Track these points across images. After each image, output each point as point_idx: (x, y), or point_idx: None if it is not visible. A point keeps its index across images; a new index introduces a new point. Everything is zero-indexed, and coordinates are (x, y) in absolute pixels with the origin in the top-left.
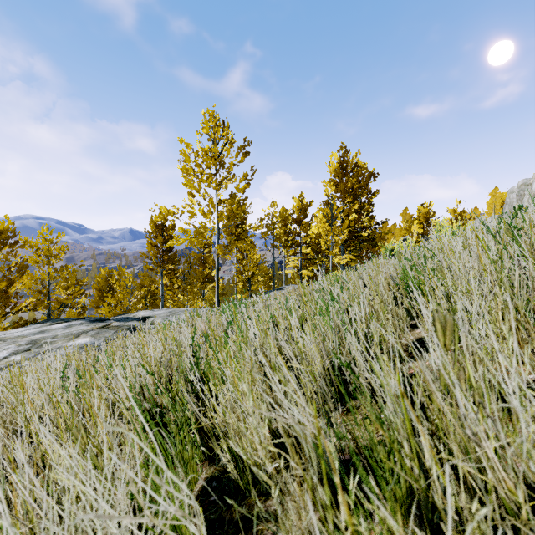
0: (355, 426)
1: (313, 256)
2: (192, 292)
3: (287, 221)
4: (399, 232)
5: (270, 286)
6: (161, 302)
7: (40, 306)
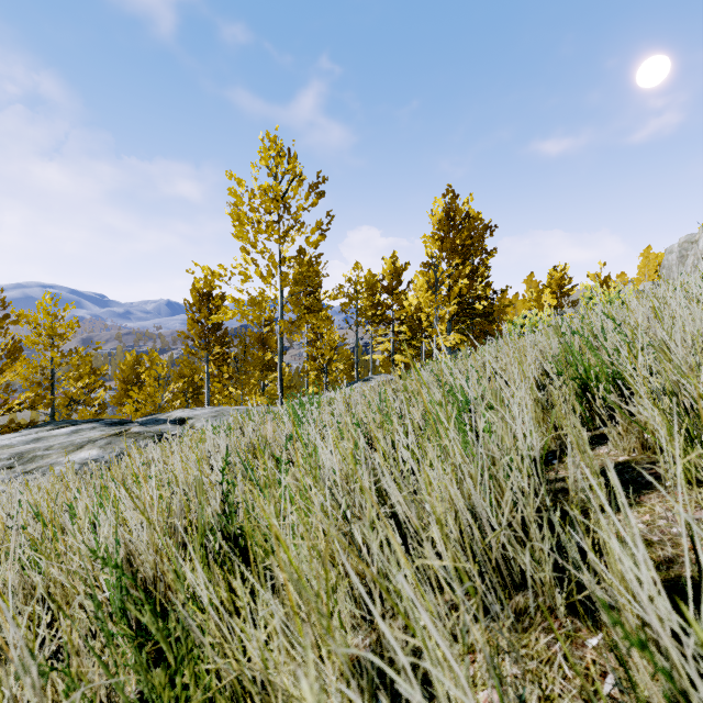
0: (539, 665)
1: (410, 336)
2: (248, 384)
3: (376, 289)
4: (523, 305)
5: (352, 376)
6: (206, 397)
7: (39, 403)
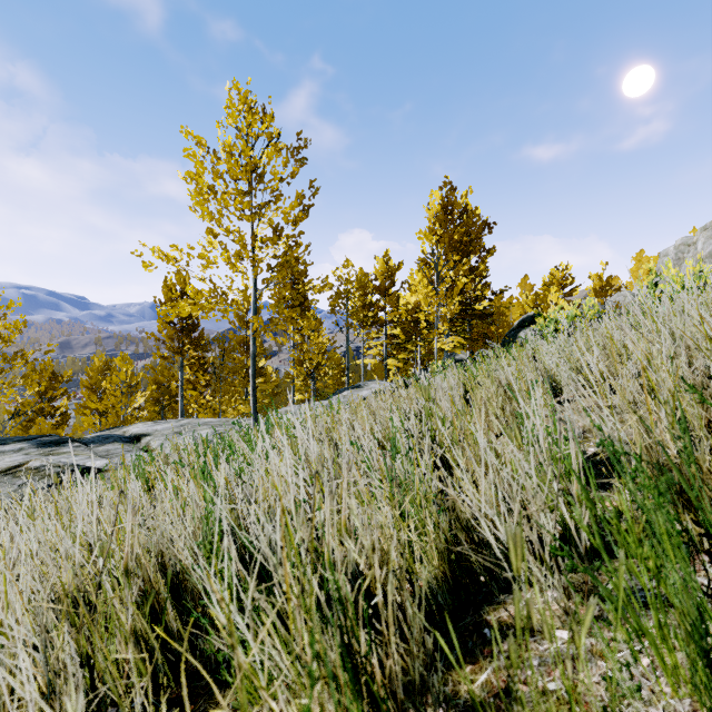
0: None
1: (403, 339)
2: (227, 391)
3: (368, 289)
4: (518, 308)
5: (343, 381)
6: (180, 406)
7: None
